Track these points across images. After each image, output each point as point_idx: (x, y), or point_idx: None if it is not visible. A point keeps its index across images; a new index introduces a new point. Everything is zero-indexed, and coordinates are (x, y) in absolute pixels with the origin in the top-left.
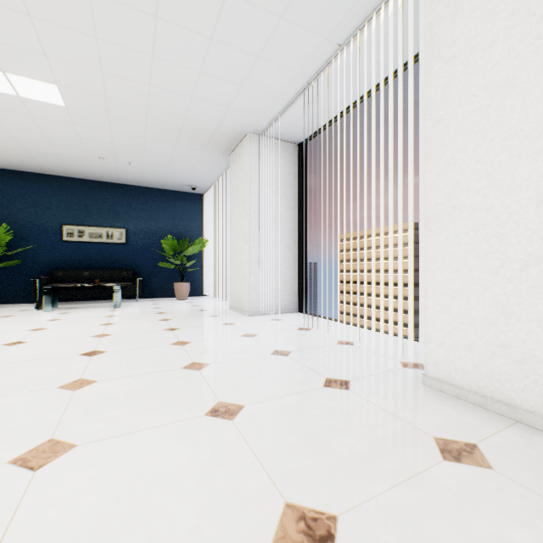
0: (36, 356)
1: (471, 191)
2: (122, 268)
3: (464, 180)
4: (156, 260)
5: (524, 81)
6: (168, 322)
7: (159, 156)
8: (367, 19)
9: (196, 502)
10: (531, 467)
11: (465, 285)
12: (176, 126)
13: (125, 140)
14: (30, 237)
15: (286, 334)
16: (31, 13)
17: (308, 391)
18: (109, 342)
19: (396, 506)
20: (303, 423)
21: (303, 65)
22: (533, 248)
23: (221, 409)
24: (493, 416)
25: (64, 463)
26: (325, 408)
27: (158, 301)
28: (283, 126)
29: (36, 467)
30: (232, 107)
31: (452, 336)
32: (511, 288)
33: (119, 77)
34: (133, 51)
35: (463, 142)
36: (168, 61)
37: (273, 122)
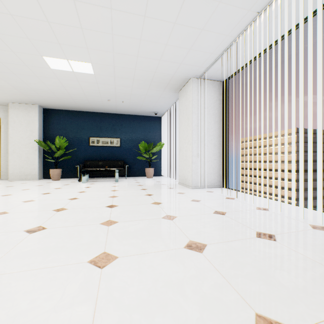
0: (85, 206)
1: None
2: (118, 160)
3: None
4: (135, 155)
5: None
6: (146, 191)
7: (138, 96)
8: None
9: (195, 302)
10: None
11: None
12: (149, 78)
13: (122, 89)
14: (74, 144)
15: (219, 201)
16: (82, 27)
17: (246, 239)
18: (118, 200)
19: None
20: (250, 260)
21: (231, 30)
22: None
23: (193, 245)
24: None
25: (114, 266)
26: (262, 252)
27: (137, 178)
28: (214, 71)
29: (101, 267)
30: (182, 63)
31: None
32: None
33: (121, 54)
34: (130, 38)
35: None
36: (148, 41)
37: (207, 69)
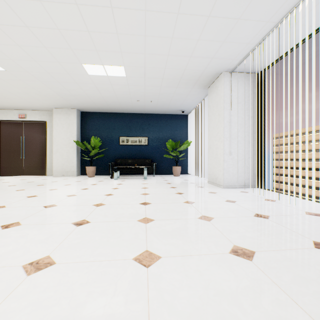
0: (120, 202)
1: None
2: (145, 158)
3: None
4: (162, 154)
5: None
6: (175, 189)
7: (166, 95)
8: None
9: (257, 319)
10: None
11: None
12: (179, 76)
13: (151, 89)
14: (106, 144)
15: (257, 203)
16: (118, 32)
17: (302, 249)
18: (150, 198)
19: None
20: (314, 276)
21: (272, 15)
22: None
23: (239, 251)
24: None
25: (159, 266)
26: None
27: (164, 176)
28: (248, 63)
29: (146, 265)
30: (214, 57)
31: None
32: None
33: (153, 55)
34: (162, 37)
35: None
36: (180, 38)
37: (242, 61)
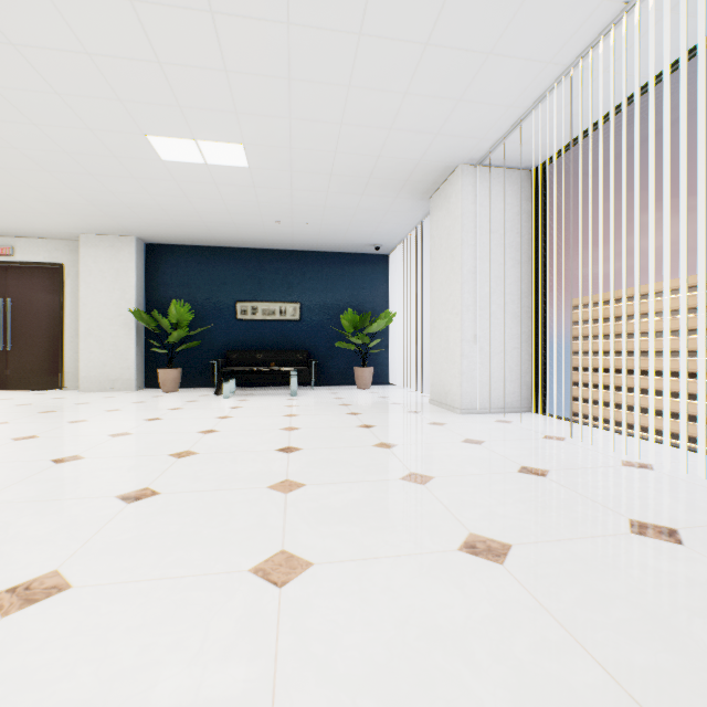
0: (233, 448)
1: None
2: (295, 350)
3: None
4: (332, 340)
5: None
6: (358, 417)
7: (340, 212)
8: None
9: (500, 682)
10: None
11: None
12: (366, 171)
13: (305, 197)
14: (207, 317)
15: (528, 444)
16: (228, 68)
17: (607, 537)
18: (300, 437)
19: None
20: (623, 589)
21: (558, 50)
22: None
23: (478, 545)
24: None
25: (307, 584)
26: (652, 570)
27: (336, 390)
28: (513, 147)
29: (279, 583)
30: (441, 133)
31: None
32: None
33: (307, 121)
34: (327, 85)
35: None
36: (367, 88)
37: (498, 144)
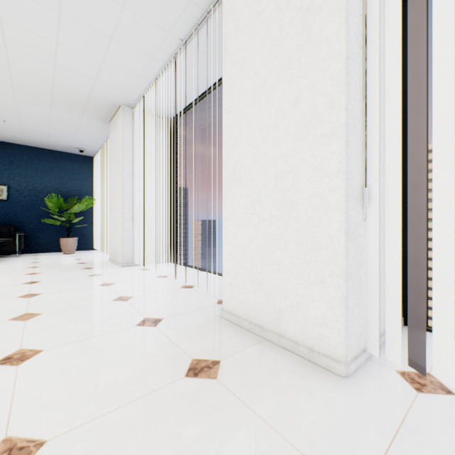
0: None
1: (245, 166)
2: (3, 224)
3: (242, 158)
4: (42, 217)
5: (270, 88)
6: (34, 276)
7: (36, 117)
8: (198, 22)
9: None
10: (246, 374)
11: (242, 238)
12: (47, 91)
13: None
14: None
15: (142, 282)
16: None
17: (118, 331)
18: None
19: (111, 422)
20: (88, 360)
21: (155, 52)
22: (273, 210)
23: (16, 356)
24: (252, 336)
25: None
26: (121, 344)
27: (41, 256)
28: (153, 103)
29: None
30: (99, 79)
31: (236, 278)
32: (263, 240)
33: None
34: None
35: (241, 128)
36: (19, 27)
37: (142, 98)
